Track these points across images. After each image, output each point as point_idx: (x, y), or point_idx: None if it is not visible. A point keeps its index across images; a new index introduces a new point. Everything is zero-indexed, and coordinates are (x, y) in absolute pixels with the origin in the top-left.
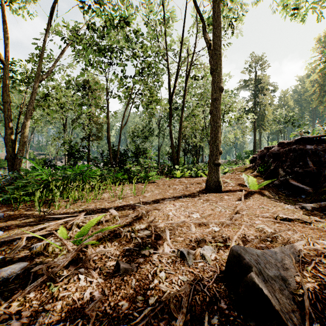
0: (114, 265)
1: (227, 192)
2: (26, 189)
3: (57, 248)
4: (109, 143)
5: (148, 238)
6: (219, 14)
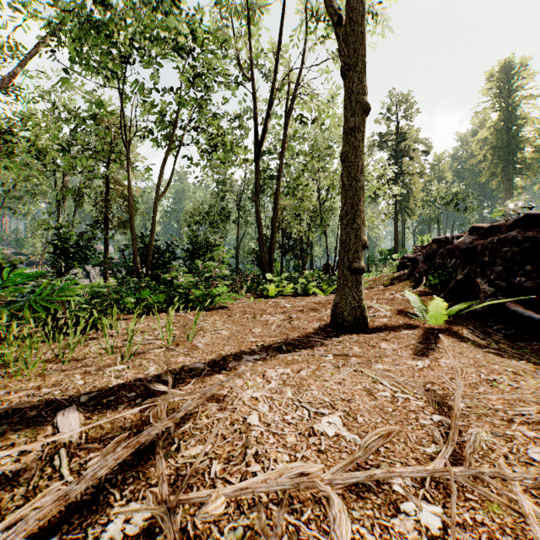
0: None
1: (381, 331)
2: None
3: None
4: (133, 229)
5: None
6: None
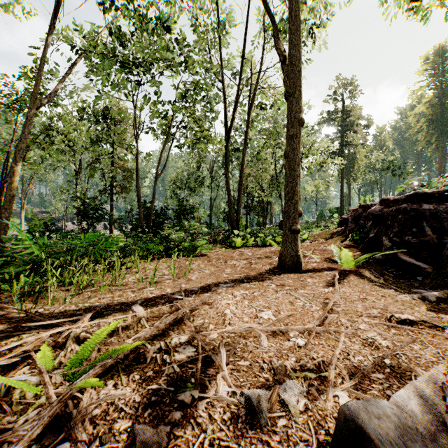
0: (128, 428)
1: (310, 271)
2: (6, 270)
3: (31, 392)
4: (139, 199)
5: (192, 362)
6: (298, 13)
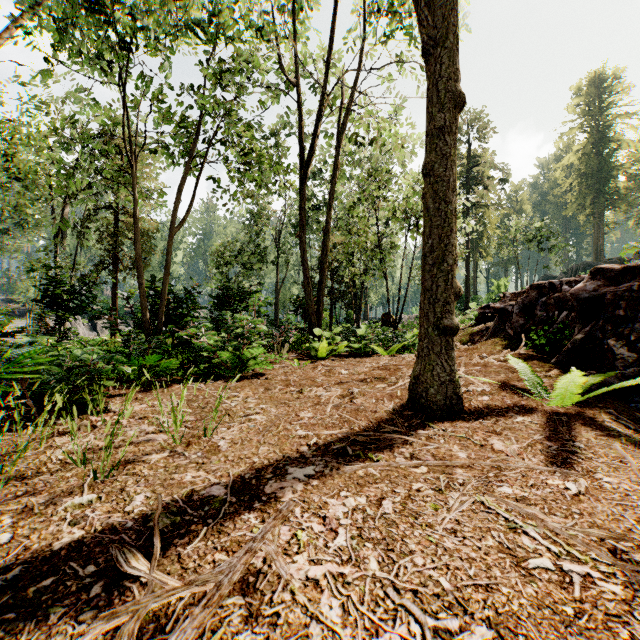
0: None
1: (485, 417)
2: None
3: None
4: (140, 271)
5: None
6: None
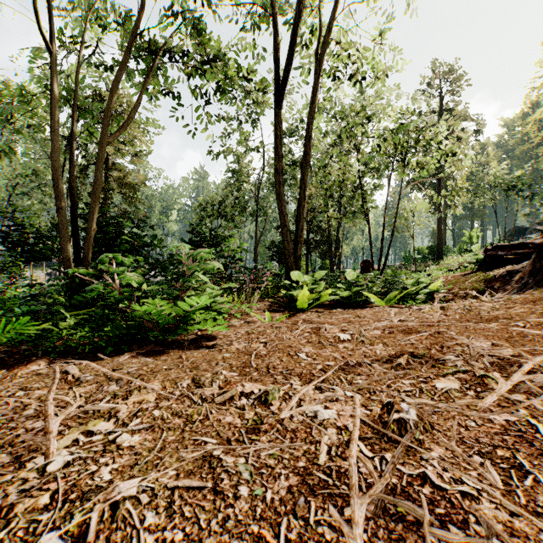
0: None
1: None
2: None
3: None
4: (58, 191)
5: None
6: None
